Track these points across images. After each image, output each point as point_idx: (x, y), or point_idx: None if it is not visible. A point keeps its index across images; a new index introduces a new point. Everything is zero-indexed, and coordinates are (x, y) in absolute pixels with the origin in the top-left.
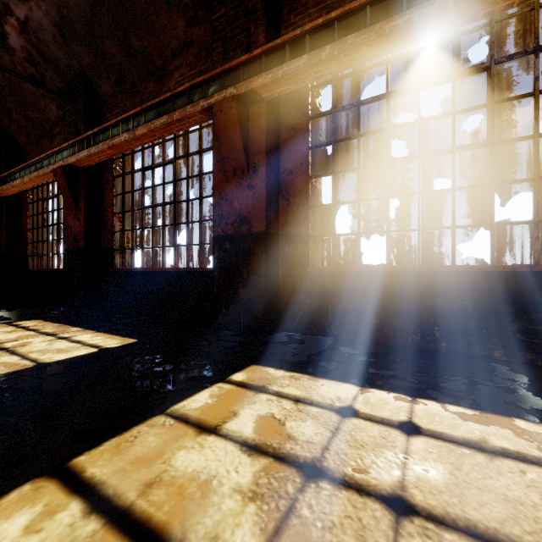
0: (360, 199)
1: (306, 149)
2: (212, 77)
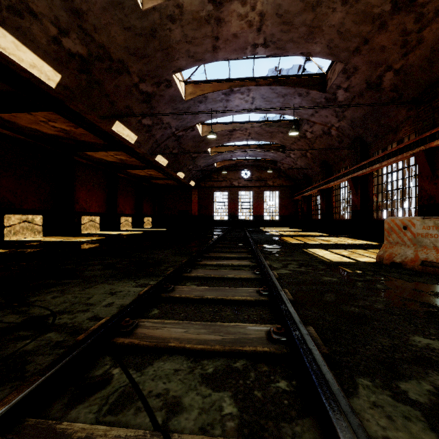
0: None
1: None
2: (414, 141)
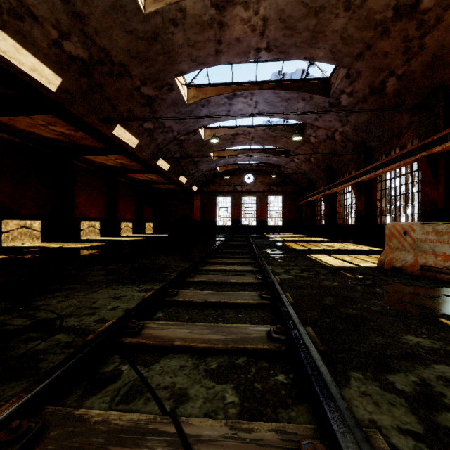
0: None
1: None
2: (417, 147)
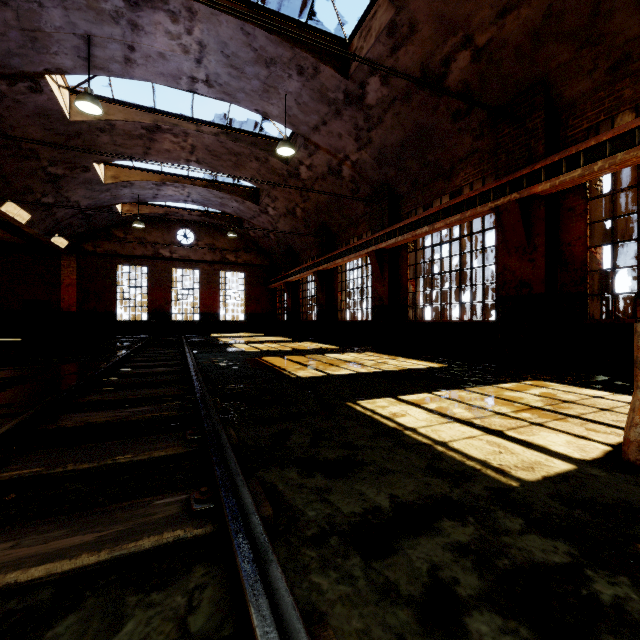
0: (639, 264)
1: (583, 225)
2: (498, 186)
